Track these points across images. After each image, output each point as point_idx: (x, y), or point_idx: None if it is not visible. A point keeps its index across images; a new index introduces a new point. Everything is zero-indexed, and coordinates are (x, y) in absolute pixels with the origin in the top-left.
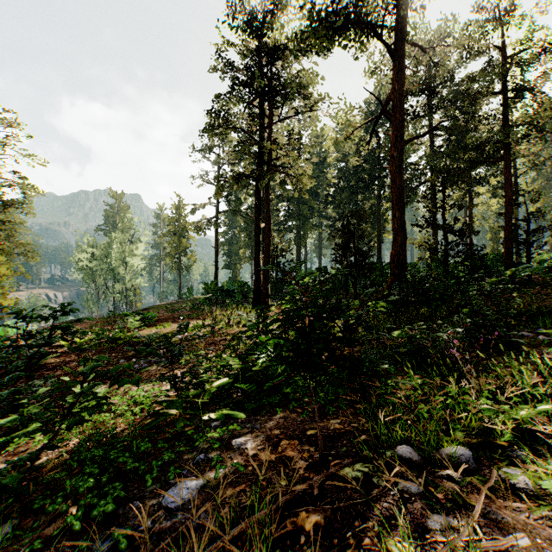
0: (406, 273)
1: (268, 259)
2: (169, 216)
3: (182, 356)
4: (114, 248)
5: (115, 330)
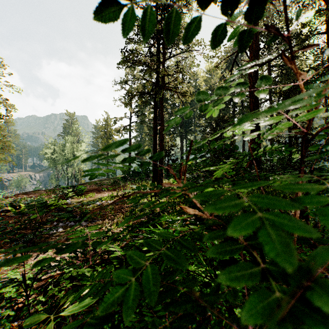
0: (260, 159)
1: (162, 150)
2: (101, 126)
3: (93, 221)
4: (66, 146)
5: (51, 199)
